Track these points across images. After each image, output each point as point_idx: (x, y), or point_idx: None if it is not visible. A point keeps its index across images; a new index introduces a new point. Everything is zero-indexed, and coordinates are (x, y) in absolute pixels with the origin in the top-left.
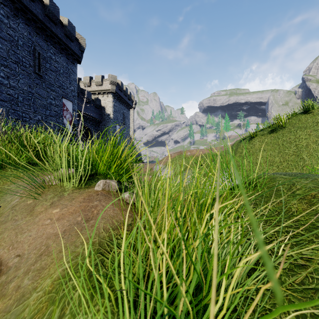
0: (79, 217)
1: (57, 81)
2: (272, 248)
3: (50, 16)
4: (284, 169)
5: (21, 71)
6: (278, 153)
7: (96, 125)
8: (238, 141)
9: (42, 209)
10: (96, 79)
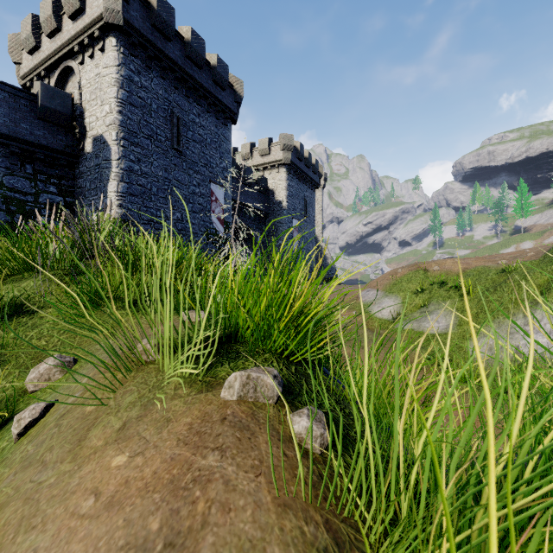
0: (155, 514)
1: (202, 157)
2: None
3: (193, 57)
4: None
5: (155, 148)
6: None
7: (261, 221)
8: None
9: (99, 442)
10: (261, 144)
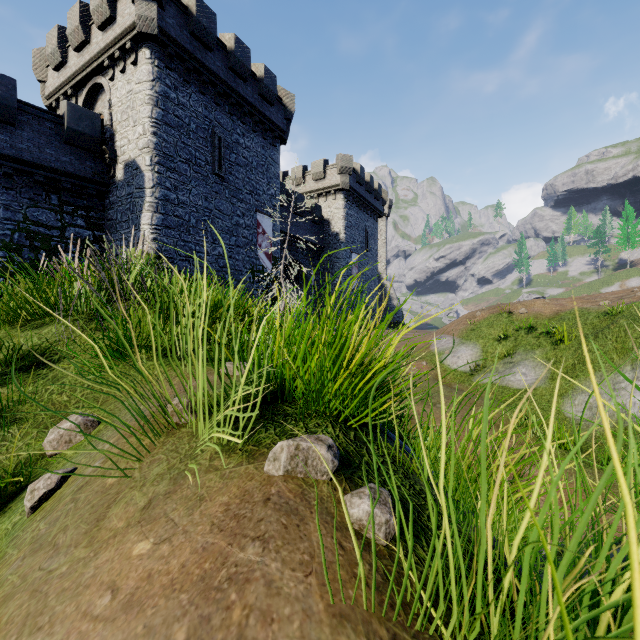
0: (181, 621)
1: (248, 184)
2: None
3: (236, 69)
4: None
5: (194, 174)
6: None
7: (315, 256)
8: None
9: (120, 523)
10: (315, 167)
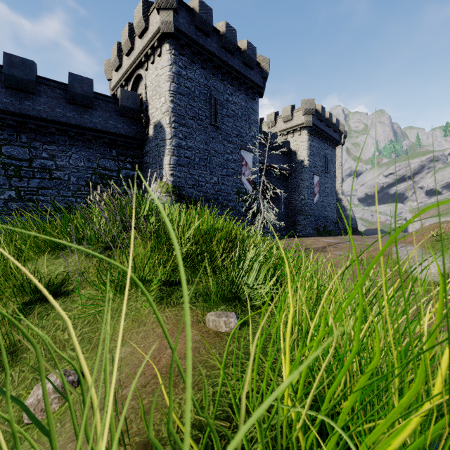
0: None
1: (235, 129)
2: None
3: (227, 46)
4: None
5: (198, 126)
6: None
7: (284, 179)
8: None
9: None
10: (284, 112)
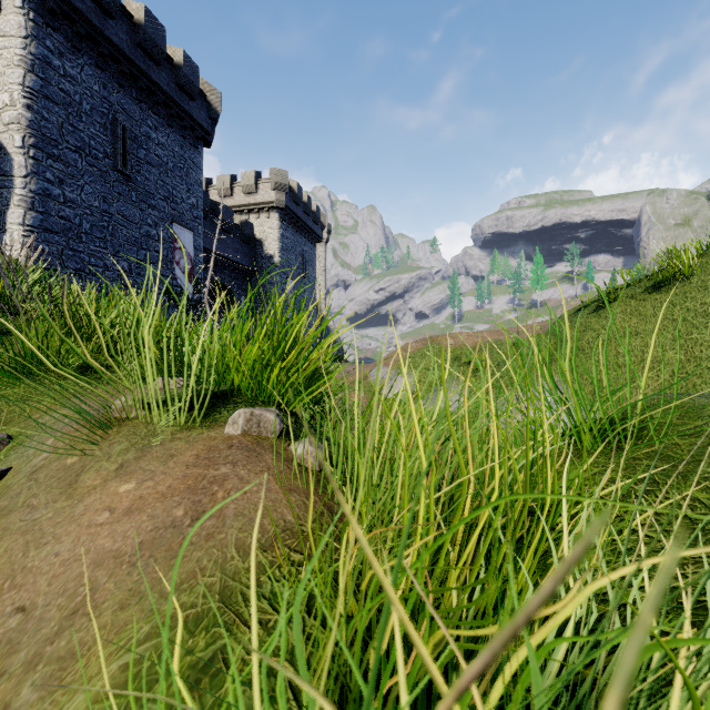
0: (178, 507)
1: (162, 188)
2: None
3: (147, 47)
4: (691, 380)
5: (88, 166)
6: (674, 341)
7: (245, 280)
8: (570, 312)
9: (95, 481)
10: (245, 179)
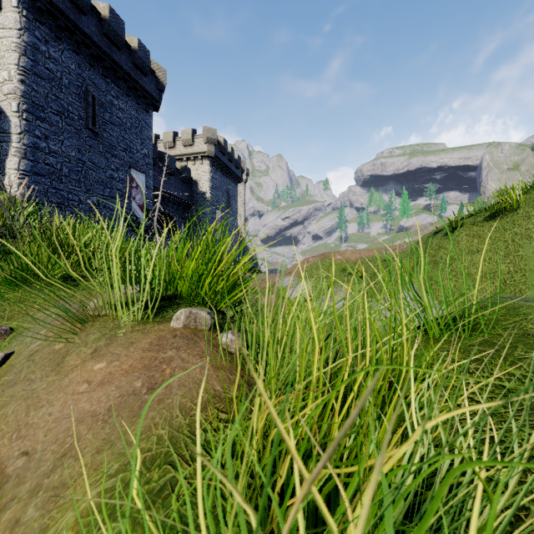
0: (137, 380)
1: (122, 142)
2: (533, 468)
3: (111, 36)
4: (517, 286)
5: (66, 126)
6: (505, 257)
7: (184, 211)
8: (428, 235)
9: (77, 361)
10: (184, 135)
